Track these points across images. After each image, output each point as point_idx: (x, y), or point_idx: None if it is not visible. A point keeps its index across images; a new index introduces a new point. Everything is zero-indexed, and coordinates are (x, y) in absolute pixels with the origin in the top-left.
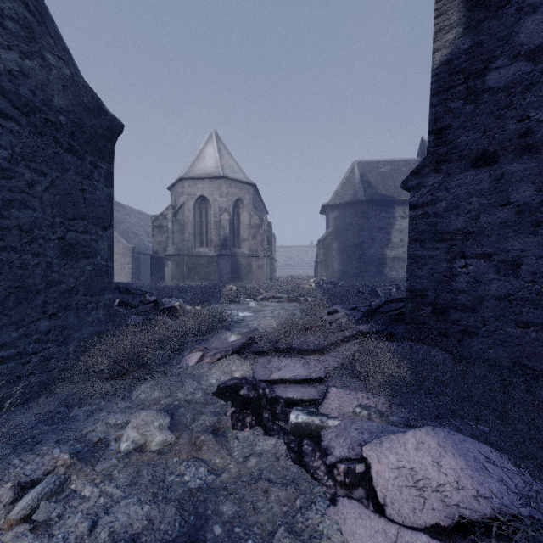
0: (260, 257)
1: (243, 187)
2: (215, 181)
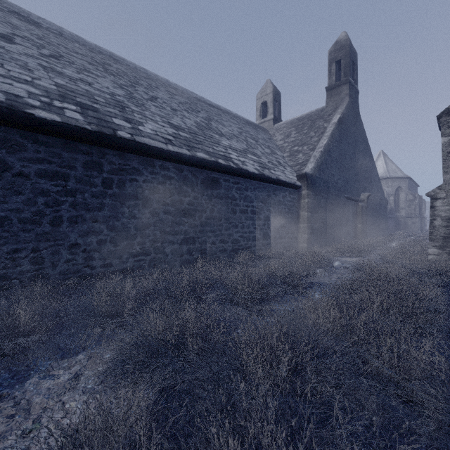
0: (413, 218)
1: (401, 180)
2: (384, 180)
